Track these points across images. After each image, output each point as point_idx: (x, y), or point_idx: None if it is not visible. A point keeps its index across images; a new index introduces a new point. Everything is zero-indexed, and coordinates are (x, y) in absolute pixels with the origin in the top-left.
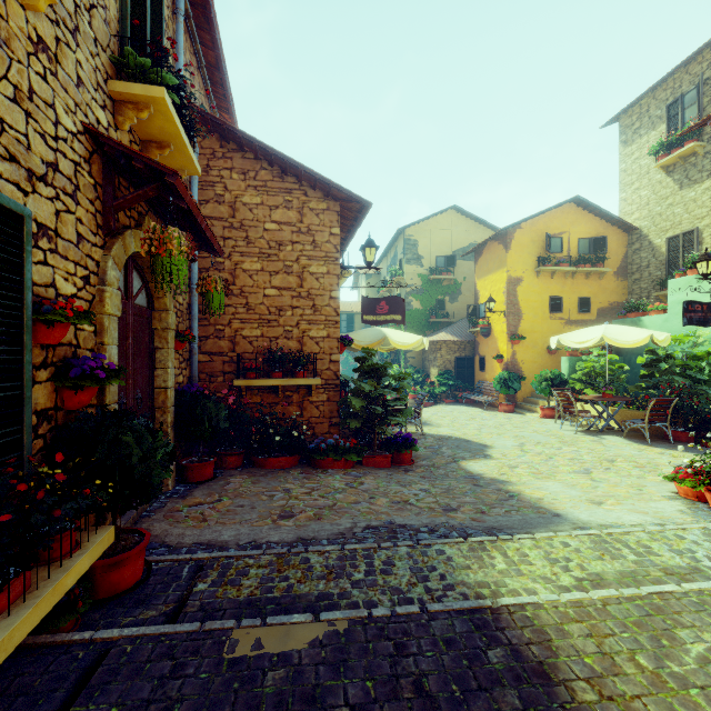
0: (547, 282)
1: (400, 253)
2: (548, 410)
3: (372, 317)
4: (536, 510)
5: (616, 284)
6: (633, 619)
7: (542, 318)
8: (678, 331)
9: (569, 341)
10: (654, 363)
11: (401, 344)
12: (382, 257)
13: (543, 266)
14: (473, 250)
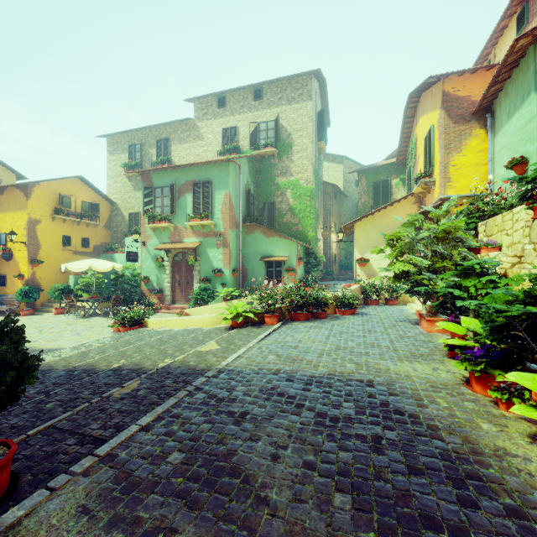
0: (60, 225)
1: None
2: (60, 309)
3: None
4: (49, 350)
5: (105, 232)
6: (79, 356)
7: (57, 249)
8: (129, 262)
9: (73, 268)
10: (117, 279)
11: None
12: None
13: (58, 214)
14: None
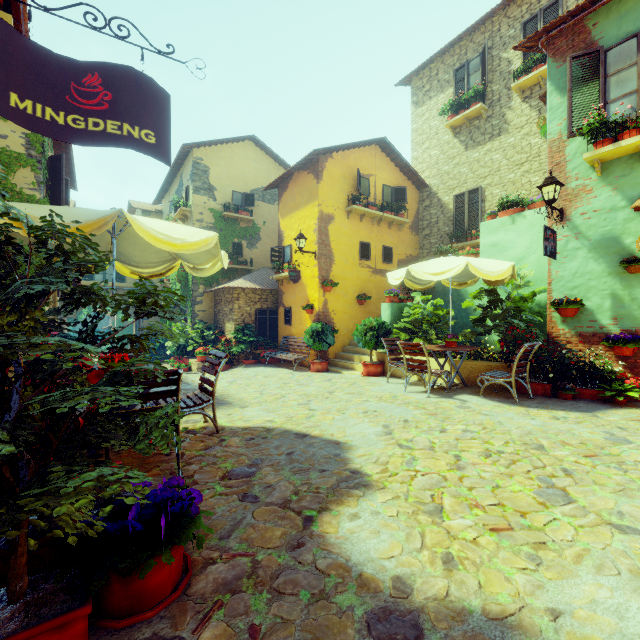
0: (356, 225)
1: (186, 181)
2: (372, 366)
3: (50, 110)
4: None
5: (411, 238)
6: None
7: (353, 264)
8: None
9: (422, 272)
10: (496, 304)
11: (165, 238)
12: (164, 189)
13: (355, 205)
14: (278, 182)
